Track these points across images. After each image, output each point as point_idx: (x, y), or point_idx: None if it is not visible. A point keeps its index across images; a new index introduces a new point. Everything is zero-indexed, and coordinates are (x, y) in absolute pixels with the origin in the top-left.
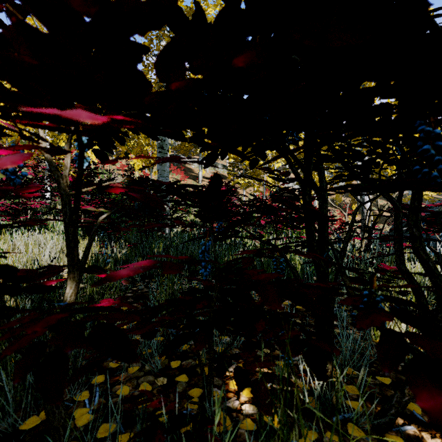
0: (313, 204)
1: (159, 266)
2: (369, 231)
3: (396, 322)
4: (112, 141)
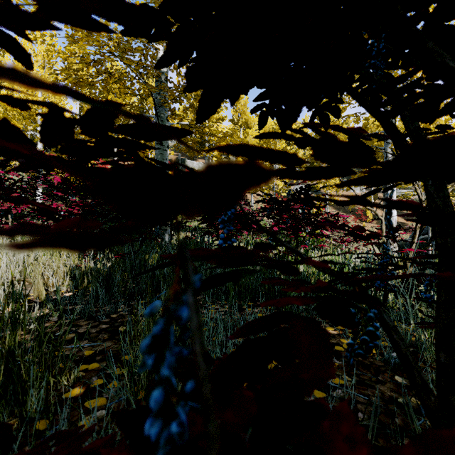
0: (325, 210)
1: None
2: None
3: None
4: None
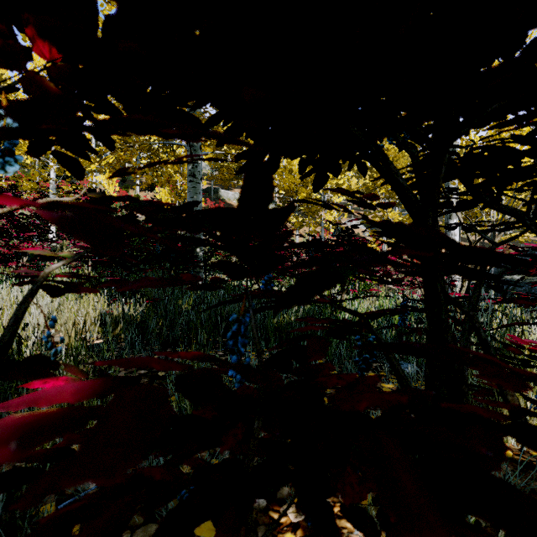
0: (382, 248)
1: (92, 417)
2: (498, 287)
3: (531, 422)
4: (84, 136)
